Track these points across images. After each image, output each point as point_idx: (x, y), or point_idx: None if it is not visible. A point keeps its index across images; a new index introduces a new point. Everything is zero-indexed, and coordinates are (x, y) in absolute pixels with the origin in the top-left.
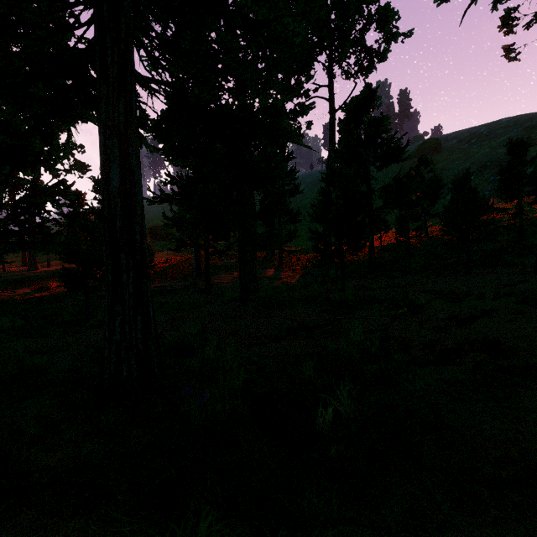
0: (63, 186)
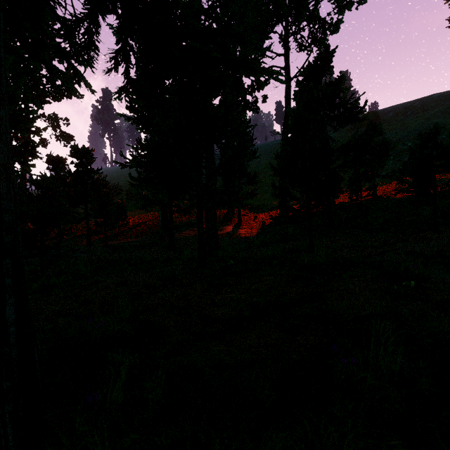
0: (31, 147)
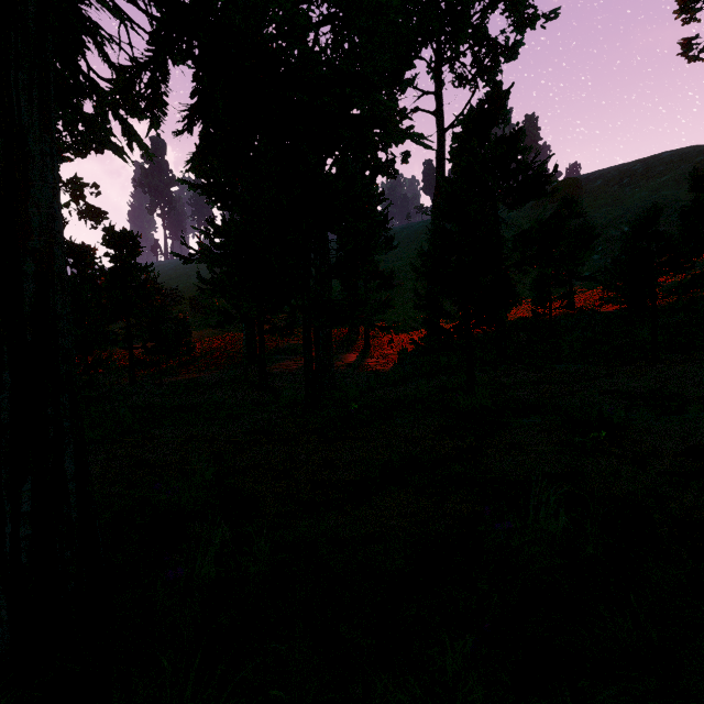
0: None
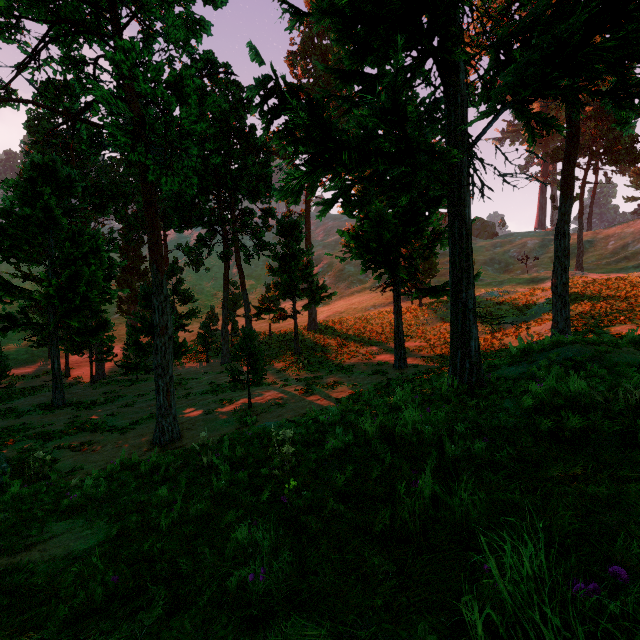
0: None
